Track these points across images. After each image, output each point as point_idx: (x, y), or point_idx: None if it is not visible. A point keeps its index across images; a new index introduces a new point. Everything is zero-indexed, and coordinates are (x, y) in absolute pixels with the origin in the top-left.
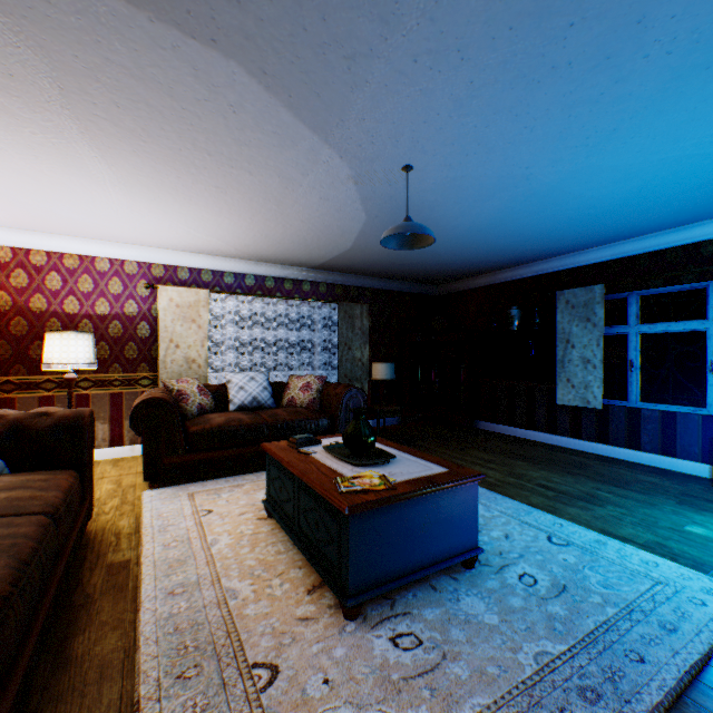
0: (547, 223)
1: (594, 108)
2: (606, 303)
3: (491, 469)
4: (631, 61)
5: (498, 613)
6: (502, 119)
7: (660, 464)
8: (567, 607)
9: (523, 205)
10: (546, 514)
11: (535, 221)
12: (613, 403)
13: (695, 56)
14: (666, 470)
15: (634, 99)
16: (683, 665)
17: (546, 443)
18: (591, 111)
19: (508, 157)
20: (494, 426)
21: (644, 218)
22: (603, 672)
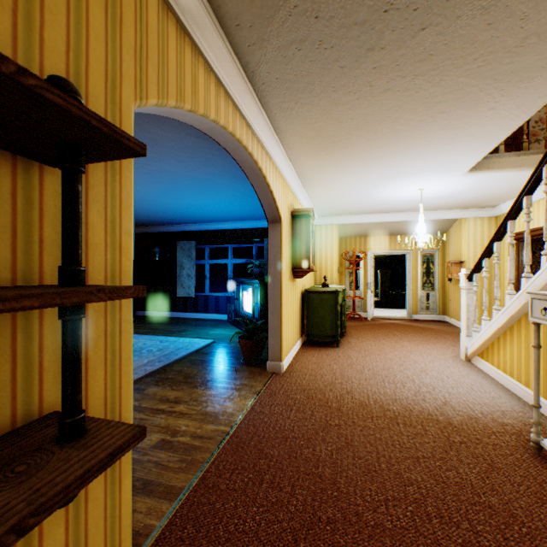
0: (168, 213)
1: (173, 191)
2: (199, 249)
3: (142, 329)
4: (180, 187)
5: (138, 357)
6: (142, 186)
7: (215, 317)
8: (162, 352)
9: (156, 206)
10: (163, 337)
11: (163, 212)
12: (200, 294)
13: (196, 190)
14: (216, 319)
15: (185, 193)
16: (188, 353)
17: (173, 317)
18: (173, 192)
19: (146, 194)
20: (146, 312)
21: (206, 218)
22: (167, 358)
